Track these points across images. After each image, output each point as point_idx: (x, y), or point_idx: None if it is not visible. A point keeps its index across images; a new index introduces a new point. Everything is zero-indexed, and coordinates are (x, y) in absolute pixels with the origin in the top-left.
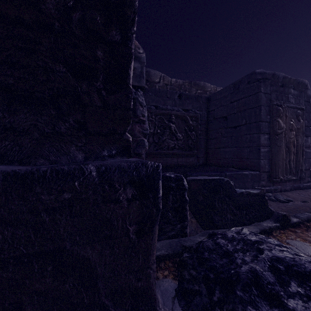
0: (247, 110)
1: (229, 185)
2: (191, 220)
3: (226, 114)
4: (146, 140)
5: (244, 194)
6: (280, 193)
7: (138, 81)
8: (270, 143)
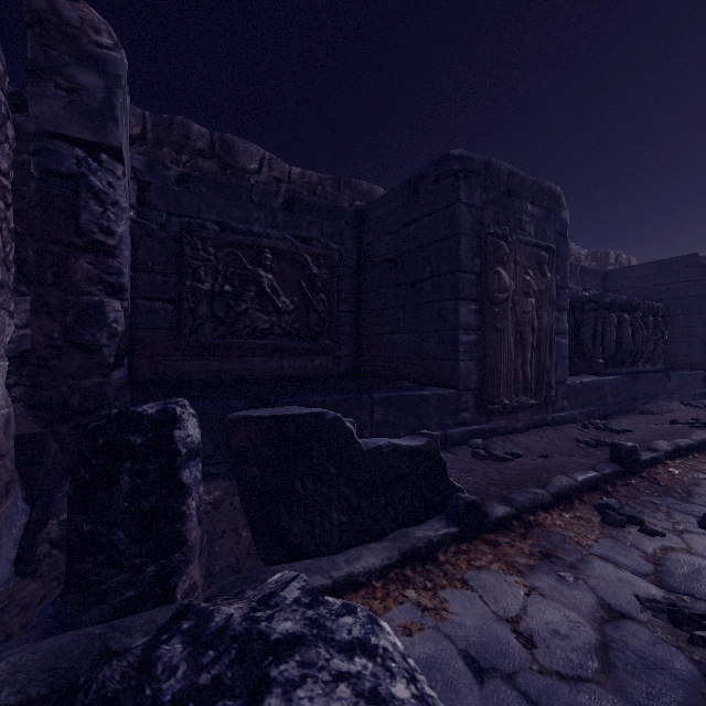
0: (434, 243)
1: (338, 432)
2: (240, 534)
3: (395, 253)
4: (118, 304)
5: (382, 451)
6: (504, 437)
7: (97, 128)
8: (482, 322)
